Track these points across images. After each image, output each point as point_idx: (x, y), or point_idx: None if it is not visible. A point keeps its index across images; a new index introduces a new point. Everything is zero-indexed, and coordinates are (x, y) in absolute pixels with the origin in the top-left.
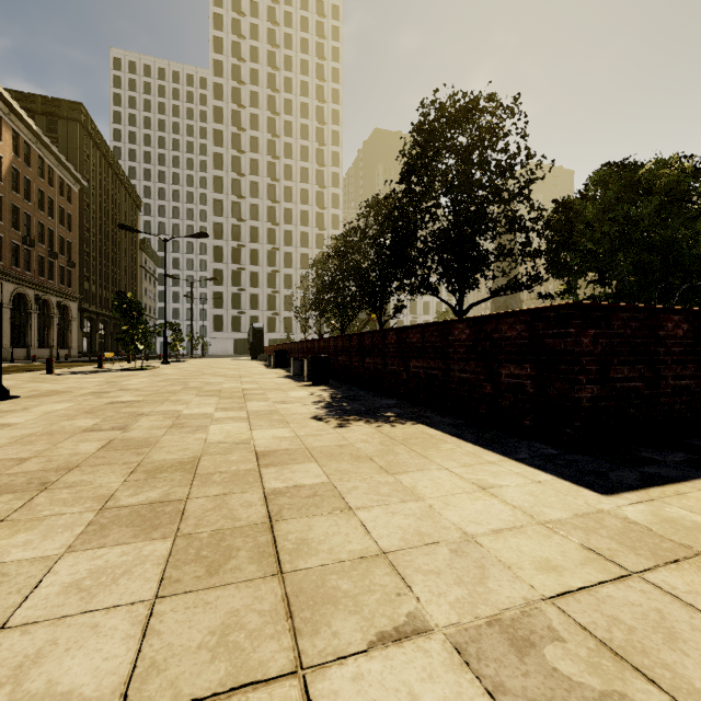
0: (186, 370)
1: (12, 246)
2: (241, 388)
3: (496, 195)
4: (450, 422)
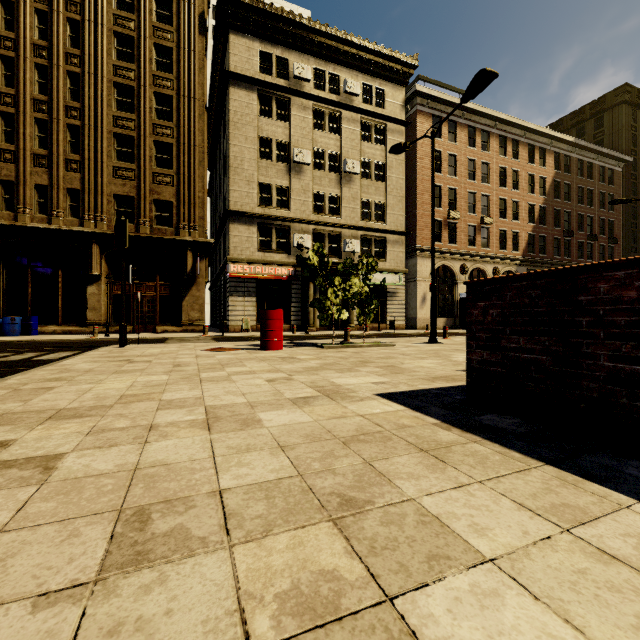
0: None
1: (554, 241)
2: None
3: None
4: None
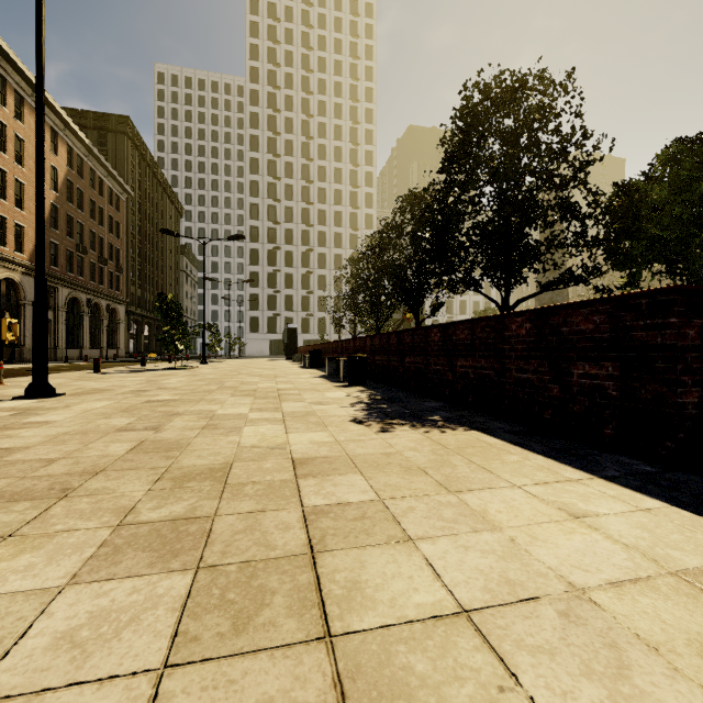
0: (223, 370)
1: (67, 254)
2: (276, 388)
3: (547, 180)
4: (508, 428)
